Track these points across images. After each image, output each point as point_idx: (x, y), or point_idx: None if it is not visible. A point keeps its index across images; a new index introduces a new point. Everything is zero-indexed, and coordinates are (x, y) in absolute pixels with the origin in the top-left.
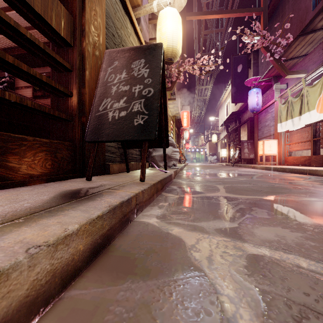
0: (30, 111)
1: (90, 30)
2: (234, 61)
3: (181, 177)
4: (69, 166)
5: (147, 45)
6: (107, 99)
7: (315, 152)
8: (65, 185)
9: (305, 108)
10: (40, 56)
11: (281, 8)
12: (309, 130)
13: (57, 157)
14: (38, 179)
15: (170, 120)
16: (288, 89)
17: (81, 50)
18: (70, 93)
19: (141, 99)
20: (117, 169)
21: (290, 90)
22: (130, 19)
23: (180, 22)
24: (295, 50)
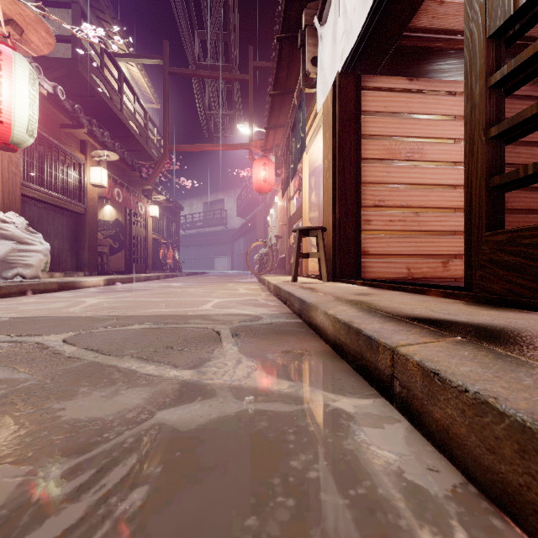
0: None
1: None
2: None
3: None
4: None
5: None
6: None
7: None
8: None
9: None
10: None
11: None
12: None
13: None
14: None
15: None
16: None
17: None
18: None
19: None
20: None
21: None
22: None
23: None
24: None
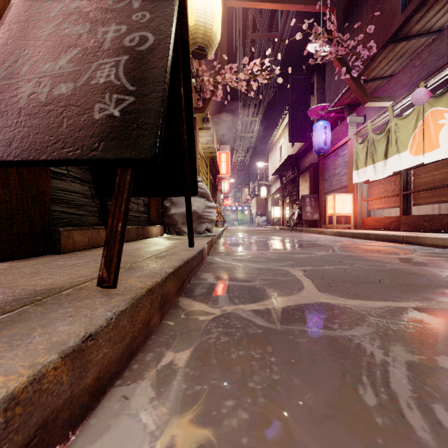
0: None
1: None
2: (292, 83)
3: (221, 251)
4: None
5: None
6: (23, 51)
7: (405, 210)
8: None
9: (392, 149)
10: None
11: (356, 10)
12: (396, 180)
13: None
14: None
15: (202, 162)
16: (368, 122)
17: None
18: None
19: (118, 55)
20: (87, 240)
21: (371, 123)
22: None
23: None
24: (379, 67)
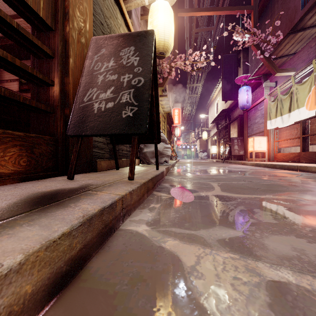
0: (1, 100)
1: (74, 14)
2: (224, 59)
3: (173, 174)
4: (49, 163)
5: (137, 32)
6: (92, 89)
7: (304, 148)
8: (40, 185)
9: (294, 106)
10: (14, 37)
11: (270, 7)
12: (298, 127)
13: (34, 153)
14: (9, 178)
15: (162, 117)
16: (277, 86)
17: (63, 35)
18: (51, 82)
19: (130, 89)
20: (106, 166)
21: (279, 87)
22: (120, 10)
23: (172, 16)
24: (285, 48)
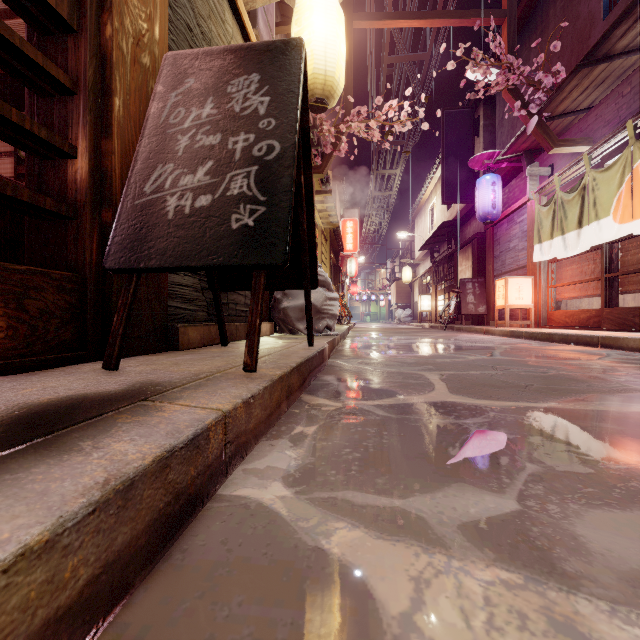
0: None
1: None
2: (447, 120)
3: (345, 354)
4: (65, 332)
5: (265, 43)
6: (164, 165)
7: (608, 301)
8: (31, 386)
9: (589, 214)
10: None
11: (540, 15)
12: (597, 258)
13: (26, 310)
14: None
15: (320, 236)
16: (555, 175)
17: (99, 43)
18: (69, 148)
19: (249, 165)
20: (199, 338)
21: (559, 177)
22: (231, 4)
23: (342, 23)
24: (570, 98)
